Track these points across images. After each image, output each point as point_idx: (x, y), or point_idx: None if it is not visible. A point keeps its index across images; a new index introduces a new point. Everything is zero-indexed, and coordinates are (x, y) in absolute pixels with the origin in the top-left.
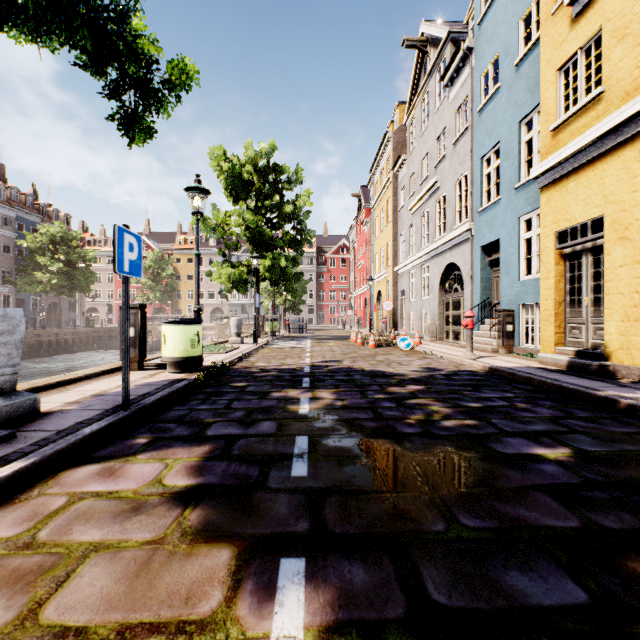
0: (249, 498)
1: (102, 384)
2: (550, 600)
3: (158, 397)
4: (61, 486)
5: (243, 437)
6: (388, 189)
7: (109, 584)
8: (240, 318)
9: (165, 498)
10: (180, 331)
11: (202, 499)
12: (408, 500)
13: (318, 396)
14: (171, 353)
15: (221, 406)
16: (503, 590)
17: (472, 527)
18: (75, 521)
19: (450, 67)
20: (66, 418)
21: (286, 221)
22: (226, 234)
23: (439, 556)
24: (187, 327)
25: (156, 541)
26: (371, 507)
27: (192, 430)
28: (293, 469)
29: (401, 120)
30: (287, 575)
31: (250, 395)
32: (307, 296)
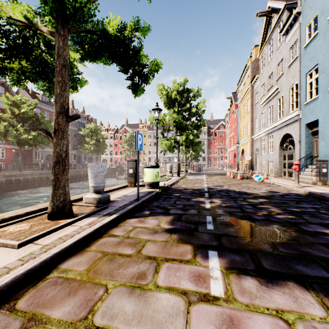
0: (192, 233)
1: (124, 192)
2: (313, 274)
3: (147, 197)
4: (128, 223)
5: (184, 214)
6: (248, 94)
7: (156, 249)
8: (171, 164)
9: (163, 230)
10: (151, 171)
11: (176, 232)
12: (257, 241)
13: (213, 201)
14: (147, 180)
15: (172, 203)
16: (294, 269)
17: (284, 252)
18: (138, 233)
19: (286, 24)
20: (119, 203)
21: (192, 116)
22: (164, 124)
23: (268, 257)
24: (154, 169)
25: (165, 241)
26: (241, 241)
27: (164, 210)
28: (207, 226)
29: (256, 55)
30: (211, 254)
31: (182, 199)
32: (202, 152)
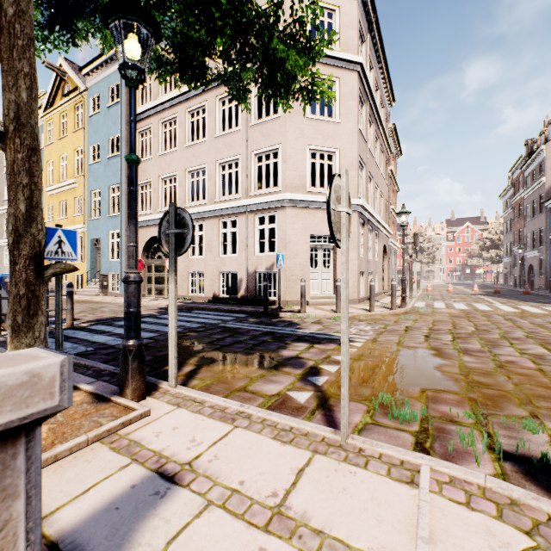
0: None
1: None
2: None
3: None
4: None
5: None
6: None
7: None
8: None
9: None
10: None
11: None
12: None
13: None
14: None
15: None
16: None
17: None
18: None
19: None
20: None
21: None
22: None
23: None
24: None
25: None
26: None
27: None
28: None
29: None
30: None
31: None
32: None
